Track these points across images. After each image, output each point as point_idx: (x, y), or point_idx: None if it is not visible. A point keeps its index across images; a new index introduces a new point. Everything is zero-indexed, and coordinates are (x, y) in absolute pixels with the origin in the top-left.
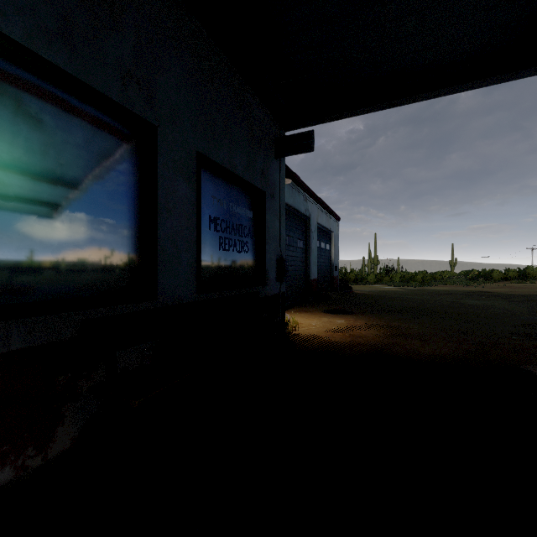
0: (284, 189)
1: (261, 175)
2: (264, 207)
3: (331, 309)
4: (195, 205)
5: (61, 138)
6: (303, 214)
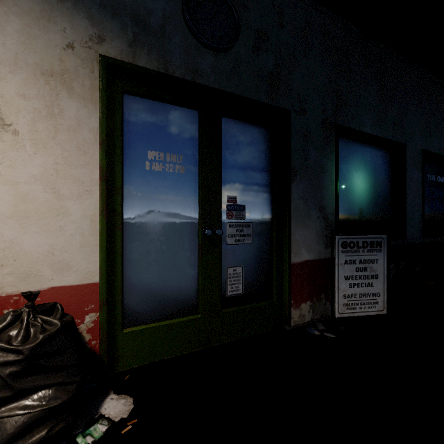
0: None
1: None
2: None
3: None
4: (420, 183)
5: (374, 165)
6: None
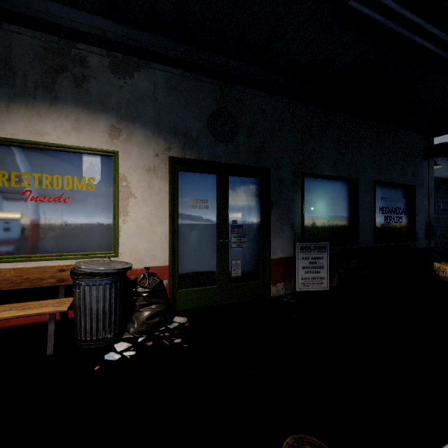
0: (432, 177)
1: (411, 176)
2: (414, 194)
3: None
4: (373, 204)
5: (333, 194)
6: None
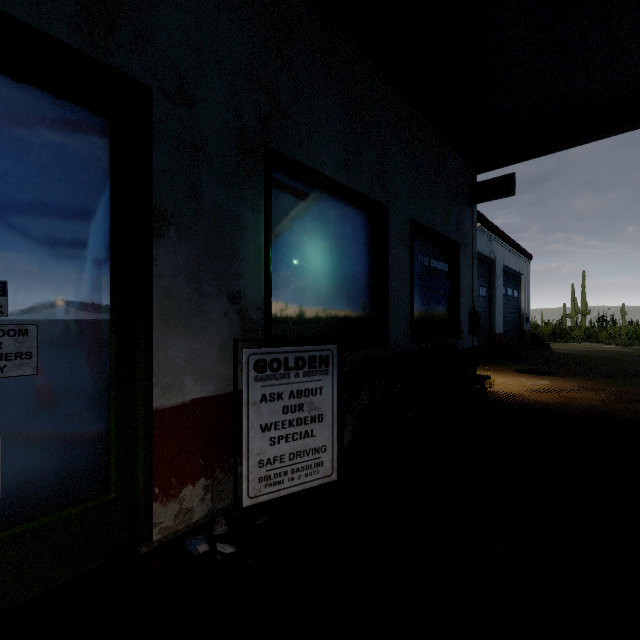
0: (475, 236)
1: (456, 227)
2: (459, 259)
3: (525, 369)
4: (409, 266)
5: (342, 231)
6: (486, 257)
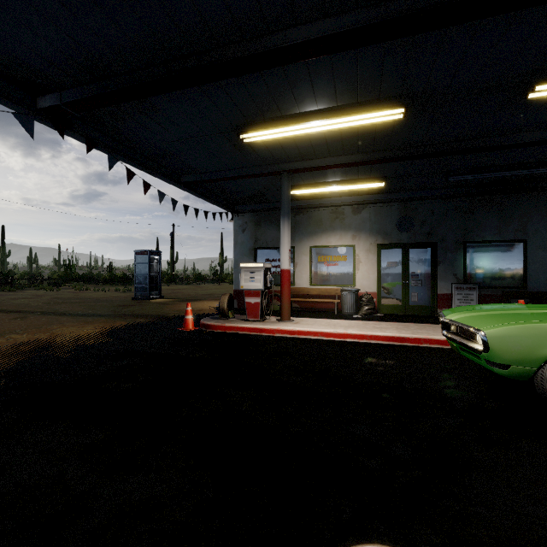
0: None
1: None
2: None
3: None
4: None
5: (498, 253)
6: None
